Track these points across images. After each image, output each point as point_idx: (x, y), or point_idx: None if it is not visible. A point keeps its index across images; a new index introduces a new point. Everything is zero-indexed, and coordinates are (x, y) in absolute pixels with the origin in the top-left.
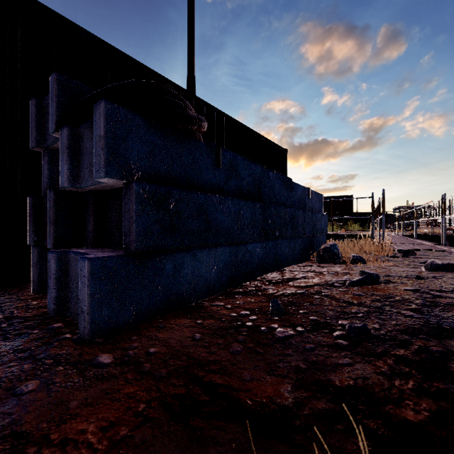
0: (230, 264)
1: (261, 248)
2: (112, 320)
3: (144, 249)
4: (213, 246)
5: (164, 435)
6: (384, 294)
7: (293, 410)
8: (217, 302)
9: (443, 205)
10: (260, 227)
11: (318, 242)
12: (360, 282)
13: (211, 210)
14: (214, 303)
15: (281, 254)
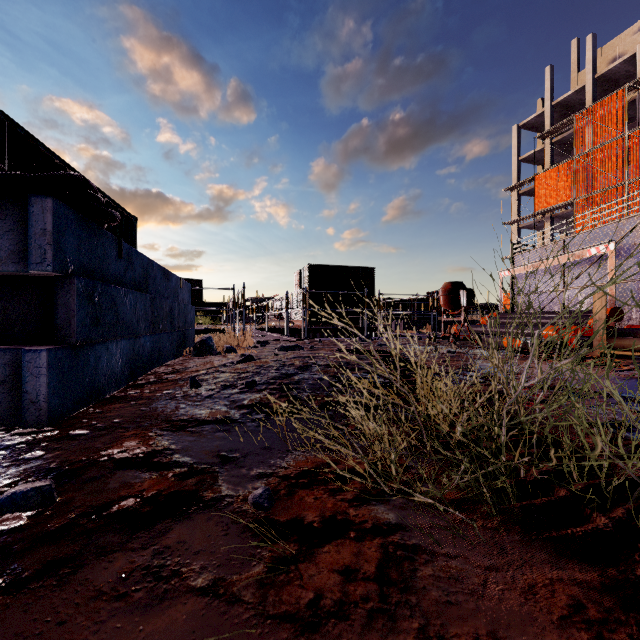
0: (130, 358)
1: (150, 342)
2: (60, 409)
3: (81, 341)
4: (120, 339)
5: (177, 436)
6: (260, 365)
7: (232, 416)
8: (132, 392)
9: (287, 300)
10: (150, 320)
11: (189, 336)
12: (244, 360)
13: (120, 303)
14: (130, 393)
15: (163, 348)
